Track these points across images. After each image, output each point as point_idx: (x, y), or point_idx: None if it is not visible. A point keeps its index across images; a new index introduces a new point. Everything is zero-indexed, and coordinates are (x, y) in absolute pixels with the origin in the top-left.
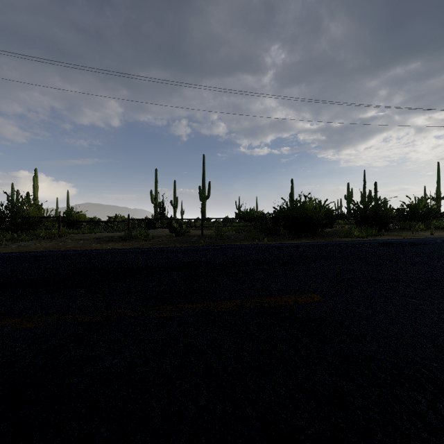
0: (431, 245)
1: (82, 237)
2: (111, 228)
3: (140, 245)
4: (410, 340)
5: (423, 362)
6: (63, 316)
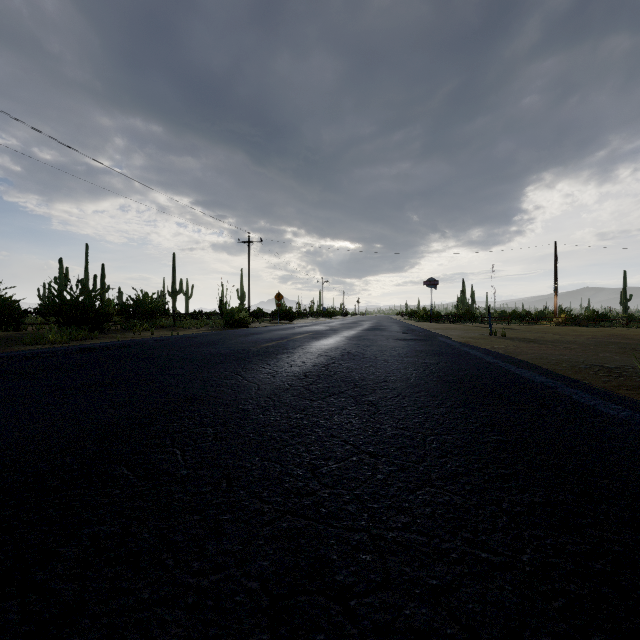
0: (138, 346)
1: None
2: None
3: None
4: (5, 446)
5: (2, 460)
6: None
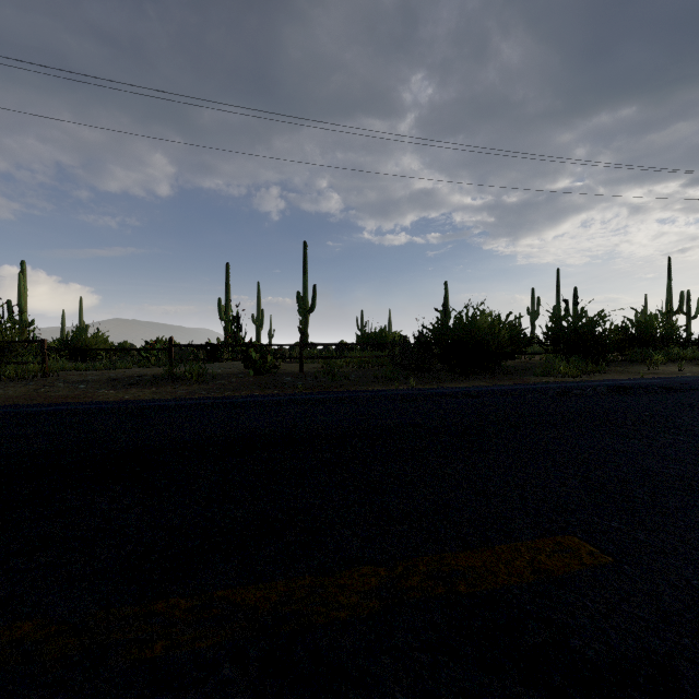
0: None
1: (85, 377)
2: (146, 360)
3: (187, 392)
4: None
5: None
6: None
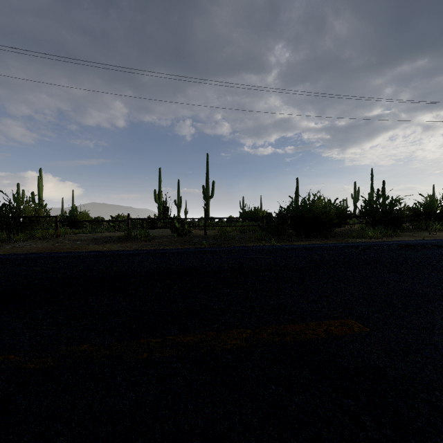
0: None
1: (80, 237)
2: (113, 228)
3: (139, 246)
4: None
5: None
6: (1, 356)
